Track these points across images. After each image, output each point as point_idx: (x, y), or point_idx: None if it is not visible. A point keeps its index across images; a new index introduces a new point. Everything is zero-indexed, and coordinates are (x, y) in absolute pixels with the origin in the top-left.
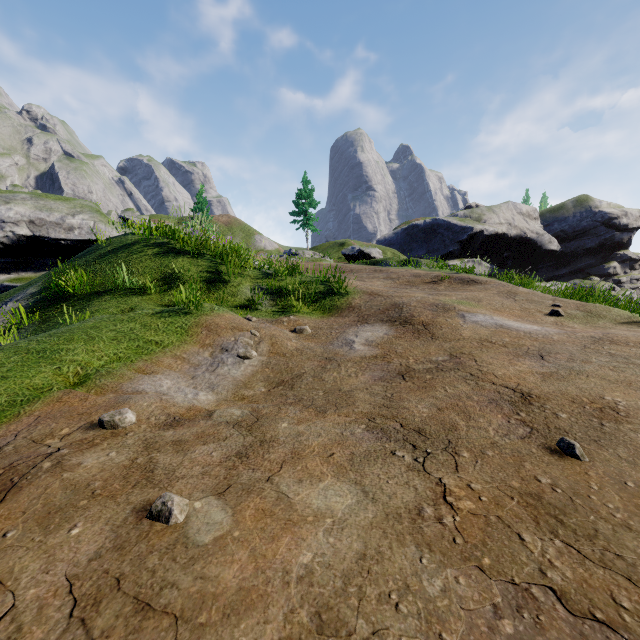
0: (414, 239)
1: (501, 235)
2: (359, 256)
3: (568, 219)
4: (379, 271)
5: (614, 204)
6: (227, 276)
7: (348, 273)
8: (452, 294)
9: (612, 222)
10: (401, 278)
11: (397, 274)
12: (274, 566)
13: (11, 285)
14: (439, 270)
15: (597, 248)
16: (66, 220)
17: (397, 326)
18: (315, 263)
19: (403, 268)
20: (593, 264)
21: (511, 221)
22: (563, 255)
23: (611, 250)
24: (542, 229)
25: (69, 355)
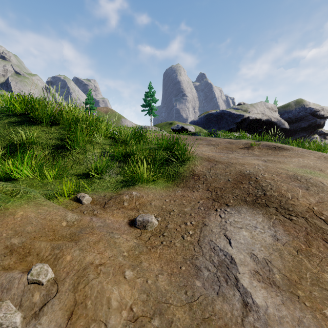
0: (210, 121)
1: (258, 119)
2: (181, 130)
3: (292, 111)
4: (200, 139)
5: (316, 104)
6: (76, 143)
7: (178, 140)
8: (284, 161)
9: (316, 113)
10: (220, 144)
11: (215, 141)
12: None
13: None
14: (242, 139)
15: (307, 127)
16: None
17: (279, 217)
18: (156, 134)
19: (215, 137)
20: (305, 136)
21: (263, 112)
22: (289, 131)
23: (314, 128)
24: (279, 116)
25: None
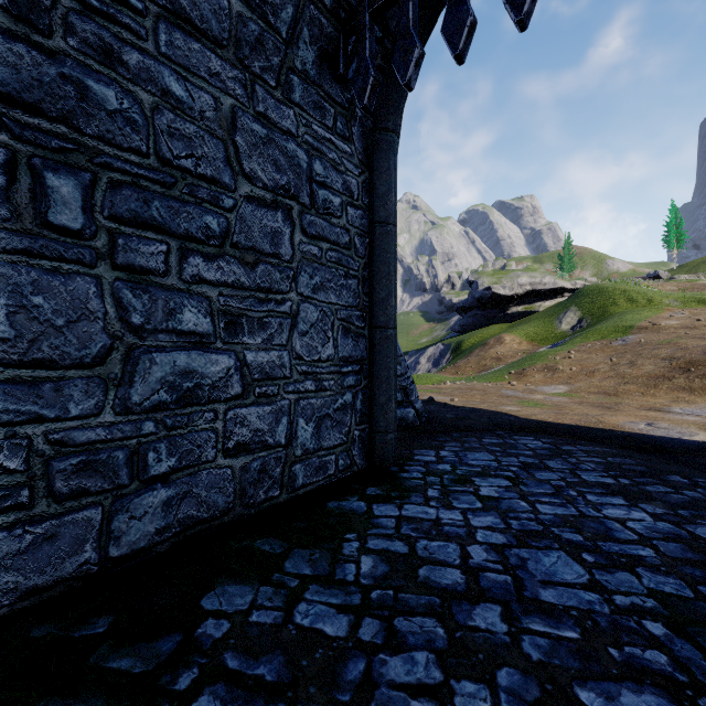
0: None
1: None
2: None
3: None
4: None
5: None
6: (655, 297)
7: None
8: None
9: None
10: None
11: None
12: (705, 317)
13: (526, 310)
14: None
15: None
16: (542, 281)
17: None
18: (691, 284)
19: None
20: None
21: None
22: None
23: None
24: None
25: (644, 313)
